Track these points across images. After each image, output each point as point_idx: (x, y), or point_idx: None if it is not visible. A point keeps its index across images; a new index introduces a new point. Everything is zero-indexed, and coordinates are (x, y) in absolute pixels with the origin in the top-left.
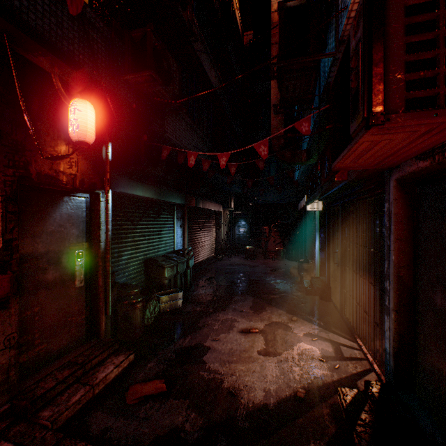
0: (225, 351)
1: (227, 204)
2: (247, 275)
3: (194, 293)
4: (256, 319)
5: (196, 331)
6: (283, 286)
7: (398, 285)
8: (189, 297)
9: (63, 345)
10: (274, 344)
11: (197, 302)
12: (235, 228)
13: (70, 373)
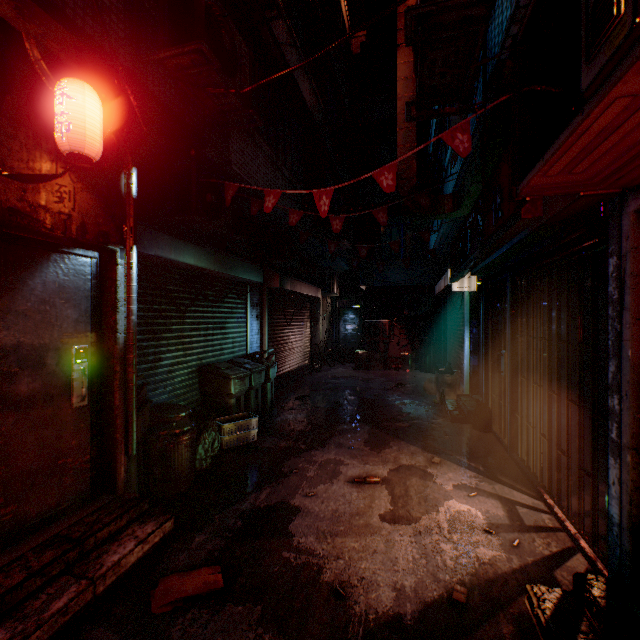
0: (325, 515)
1: (328, 287)
2: (358, 393)
3: (276, 419)
4: (375, 461)
5: (279, 480)
6: (414, 409)
7: (639, 402)
8: (268, 426)
9: (49, 507)
10: (407, 503)
11: (281, 434)
12: (340, 324)
13: (53, 556)
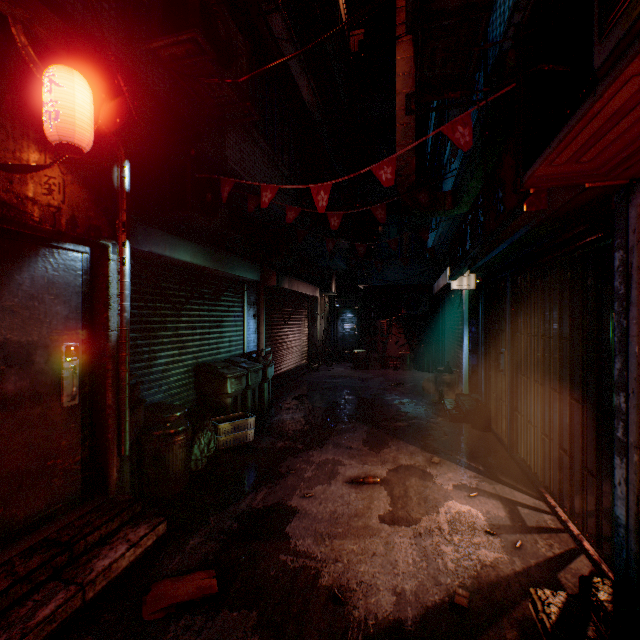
0: (323, 516)
1: (326, 286)
2: (356, 392)
3: (274, 418)
4: (374, 461)
5: (276, 481)
6: (413, 409)
7: None
8: (266, 426)
9: (38, 510)
10: (407, 504)
11: (279, 434)
12: (338, 324)
13: (41, 561)
